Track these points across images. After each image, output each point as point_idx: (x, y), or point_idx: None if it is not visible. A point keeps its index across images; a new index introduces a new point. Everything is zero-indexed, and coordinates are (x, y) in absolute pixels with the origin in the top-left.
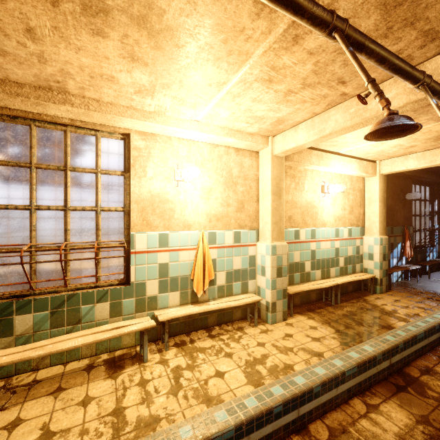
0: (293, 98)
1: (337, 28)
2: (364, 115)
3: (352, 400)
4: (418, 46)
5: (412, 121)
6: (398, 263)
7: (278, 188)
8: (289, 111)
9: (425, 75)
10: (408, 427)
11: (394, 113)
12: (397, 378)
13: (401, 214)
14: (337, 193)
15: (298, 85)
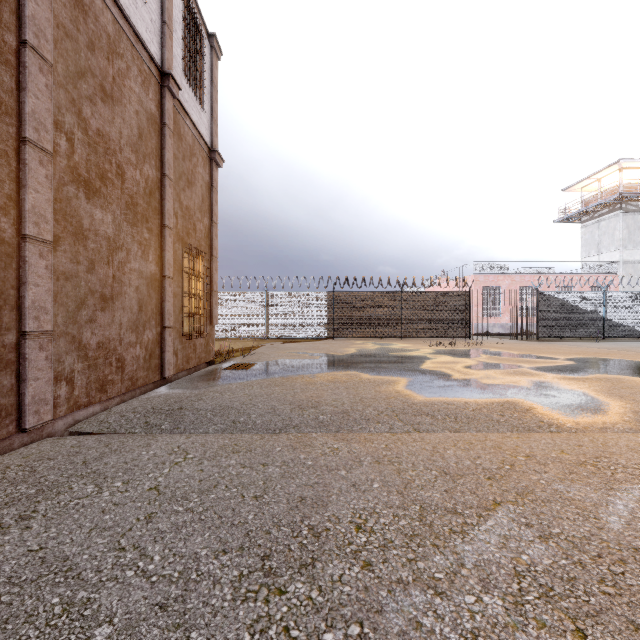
0: None
1: None
2: None
3: None
4: None
5: None
6: None
7: None
8: None
9: None
10: None
11: None
12: None
13: None
14: None
15: None
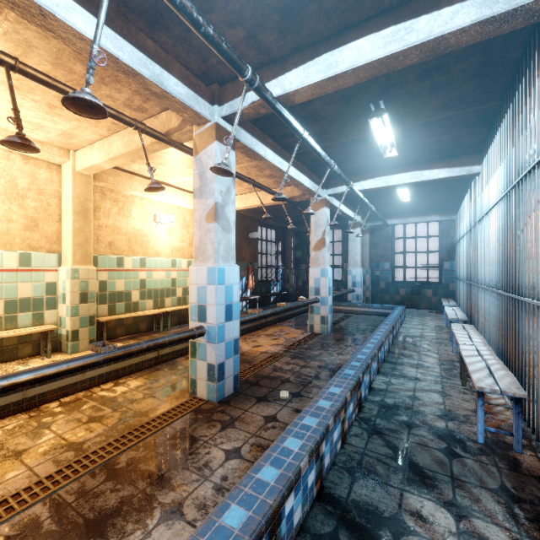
0: (63, 113)
1: (5, 63)
2: (132, 146)
3: (105, 384)
4: (141, 100)
5: (23, 141)
6: (243, 295)
7: (83, 207)
8: (71, 126)
9: (136, 122)
10: (138, 386)
11: (19, 134)
12: (163, 365)
13: (246, 251)
14: (174, 224)
15: (57, 102)
